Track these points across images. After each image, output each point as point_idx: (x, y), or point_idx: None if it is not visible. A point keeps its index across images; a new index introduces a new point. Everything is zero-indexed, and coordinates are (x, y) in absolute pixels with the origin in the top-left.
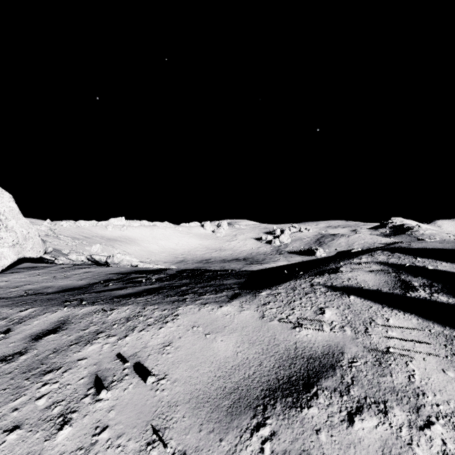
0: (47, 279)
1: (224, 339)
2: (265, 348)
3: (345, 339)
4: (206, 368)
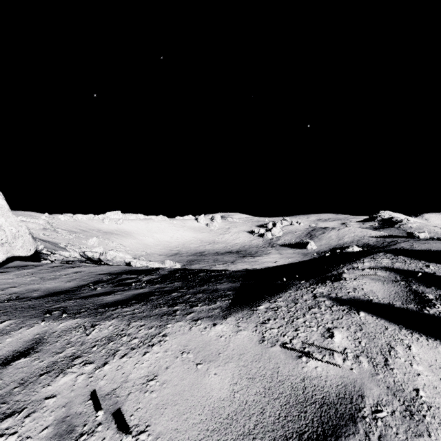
0: (34, 280)
1: (218, 372)
2: (267, 387)
3: (363, 375)
4: (196, 416)
